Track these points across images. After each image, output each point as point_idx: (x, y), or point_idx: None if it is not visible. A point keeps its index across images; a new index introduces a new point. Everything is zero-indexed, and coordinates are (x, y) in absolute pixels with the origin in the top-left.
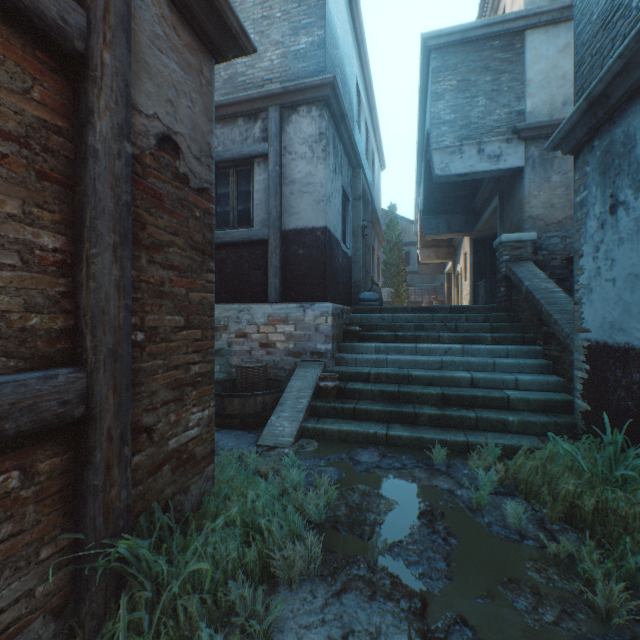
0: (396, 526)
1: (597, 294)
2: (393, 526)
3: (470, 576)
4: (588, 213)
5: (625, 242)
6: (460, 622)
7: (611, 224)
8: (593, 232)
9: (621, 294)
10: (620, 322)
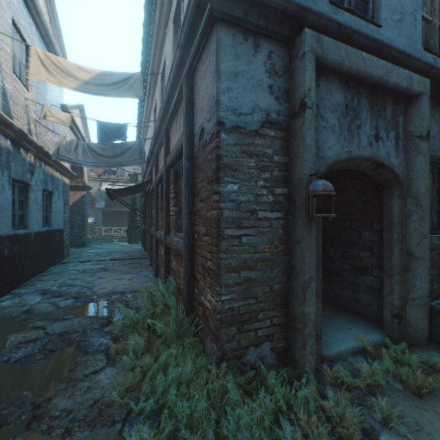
0: None
1: None
2: None
3: None
4: None
5: None
6: (6, 424)
7: None
8: None
9: None
10: None
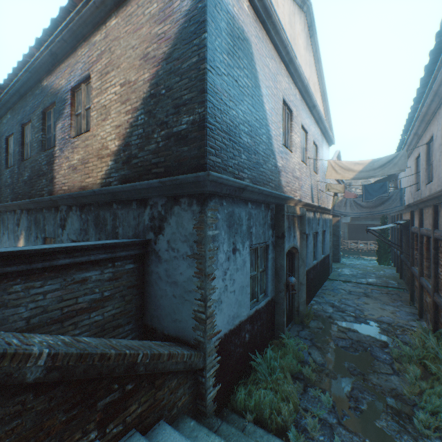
0: (374, 408)
1: (226, 302)
2: (376, 408)
3: (346, 382)
4: (220, 247)
5: (239, 270)
6: (353, 374)
7: (233, 259)
8: (223, 261)
9: (238, 297)
10: (237, 312)
